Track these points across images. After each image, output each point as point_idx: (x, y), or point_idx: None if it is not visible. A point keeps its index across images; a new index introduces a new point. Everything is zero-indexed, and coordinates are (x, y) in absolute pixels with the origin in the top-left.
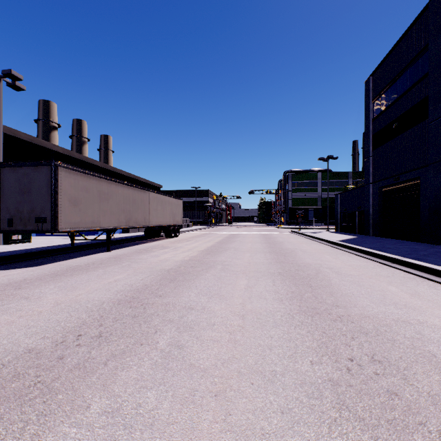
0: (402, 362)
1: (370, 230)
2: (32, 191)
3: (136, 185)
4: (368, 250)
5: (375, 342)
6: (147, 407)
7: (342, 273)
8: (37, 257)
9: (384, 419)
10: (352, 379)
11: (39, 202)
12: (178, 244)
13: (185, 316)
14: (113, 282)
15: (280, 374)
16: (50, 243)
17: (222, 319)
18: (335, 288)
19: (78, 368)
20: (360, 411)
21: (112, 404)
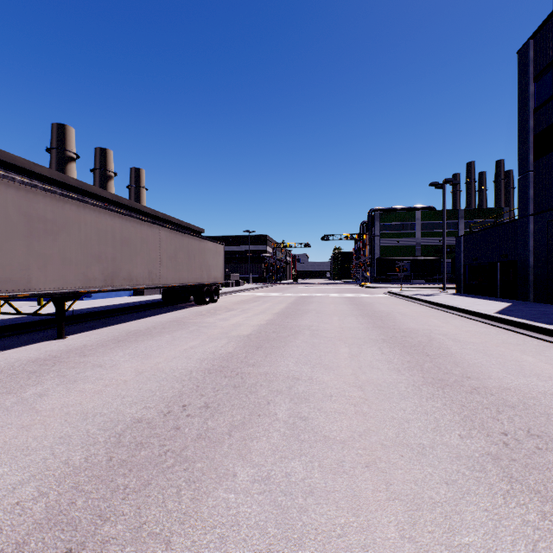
0: None
1: (529, 292)
2: None
3: (131, 213)
4: None
5: None
6: None
7: None
8: None
9: None
10: None
11: None
12: (209, 317)
13: None
14: None
15: None
16: None
17: None
18: None
19: None
20: None
21: None
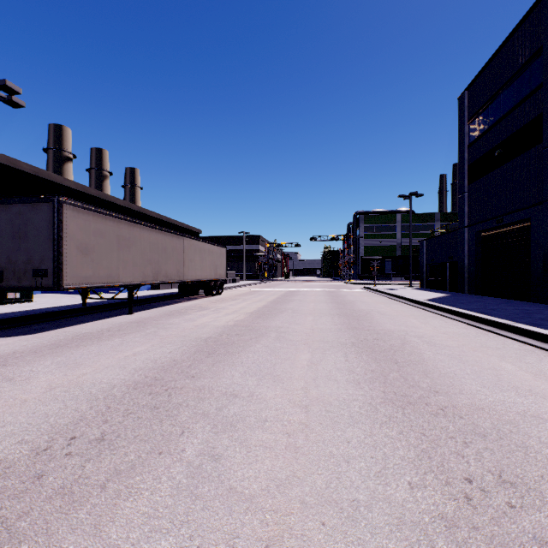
0: (546, 485)
1: (465, 286)
2: (29, 235)
3: (167, 229)
4: (466, 312)
5: (500, 449)
6: None
7: (436, 344)
8: (37, 321)
9: None
10: (476, 515)
11: (38, 250)
12: (220, 304)
13: (224, 407)
14: (131, 356)
15: (364, 506)
16: (57, 303)
17: (277, 412)
18: (430, 365)
19: (62, 494)
20: None
21: None
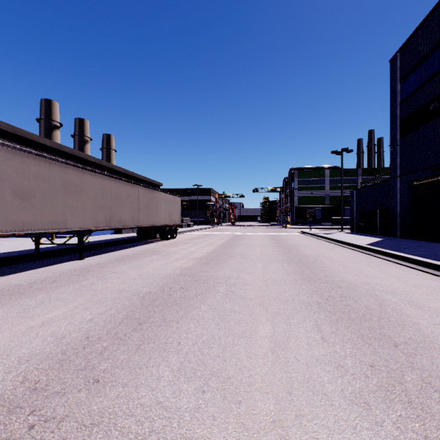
0: None
1: (397, 231)
2: None
3: (121, 177)
4: (424, 260)
5: None
6: None
7: (422, 306)
8: None
9: None
10: None
11: None
12: (172, 248)
13: None
14: (35, 327)
15: None
16: (15, 248)
17: None
18: None
19: None
20: None
21: None
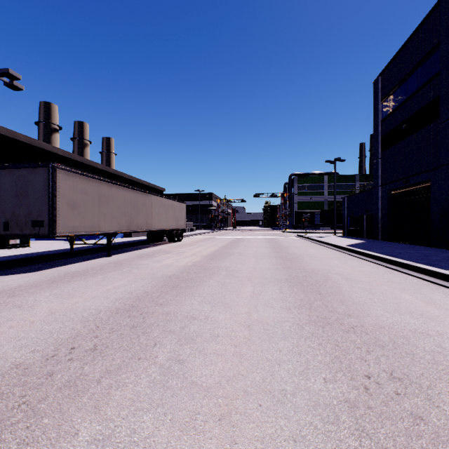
0: (425, 380)
1: (378, 234)
2: (29, 193)
3: (138, 188)
4: (378, 255)
5: (393, 356)
6: (142, 434)
7: (352, 280)
8: (34, 262)
9: (410, 448)
10: (371, 400)
11: (36, 206)
12: (181, 248)
13: (186, 327)
14: (112, 289)
15: (290, 394)
16: (49, 248)
17: (227, 330)
18: (346, 295)
19: (69, 386)
20: (382, 439)
21: (103, 430)
